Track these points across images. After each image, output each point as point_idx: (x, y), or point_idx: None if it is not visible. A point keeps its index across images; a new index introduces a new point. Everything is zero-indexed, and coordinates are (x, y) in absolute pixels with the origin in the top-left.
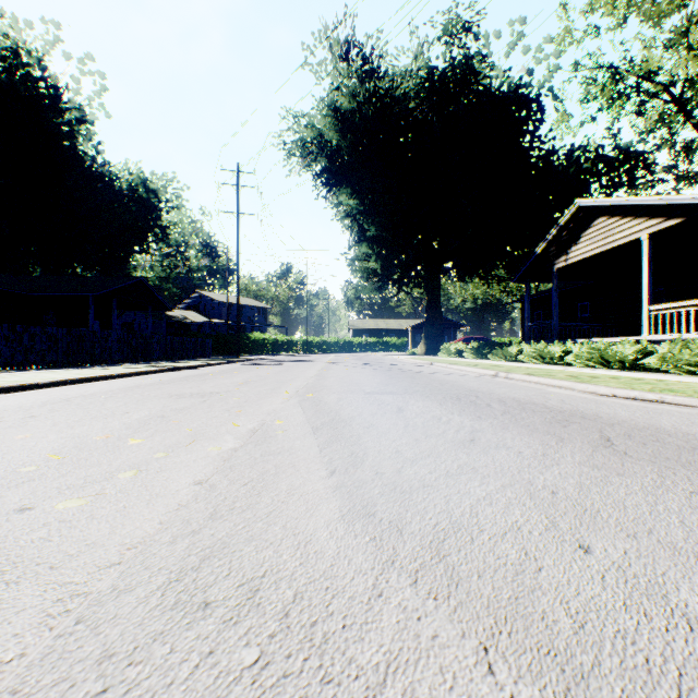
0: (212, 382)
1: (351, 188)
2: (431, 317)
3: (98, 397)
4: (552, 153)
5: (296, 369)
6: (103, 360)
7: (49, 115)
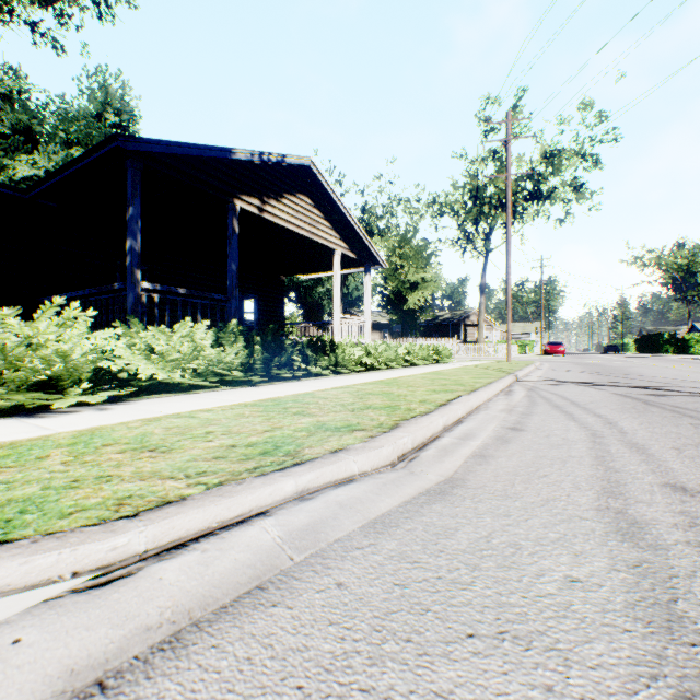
0: None
1: None
2: None
3: None
4: None
5: None
6: None
7: None
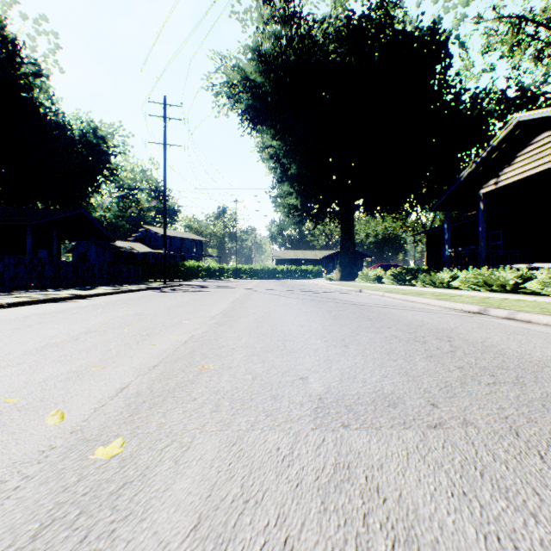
0: (21, 333)
1: (274, 128)
2: (345, 247)
3: None
4: (463, 90)
5: (207, 298)
6: None
7: (4, 65)
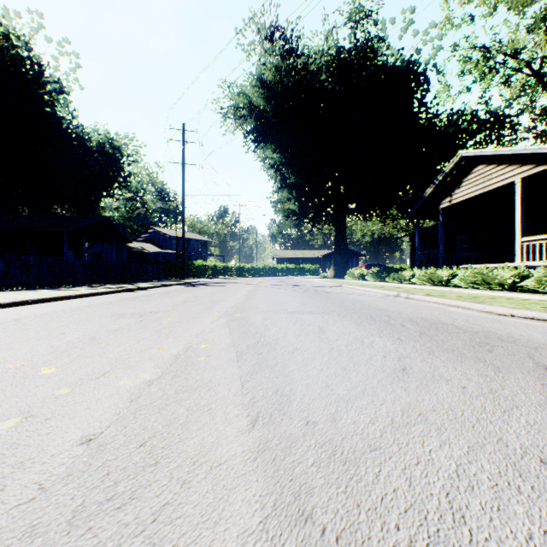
0: (155, 302)
1: (275, 144)
2: (338, 248)
3: (47, 317)
4: (436, 115)
5: (229, 290)
6: (70, 282)
7: (33, 86)
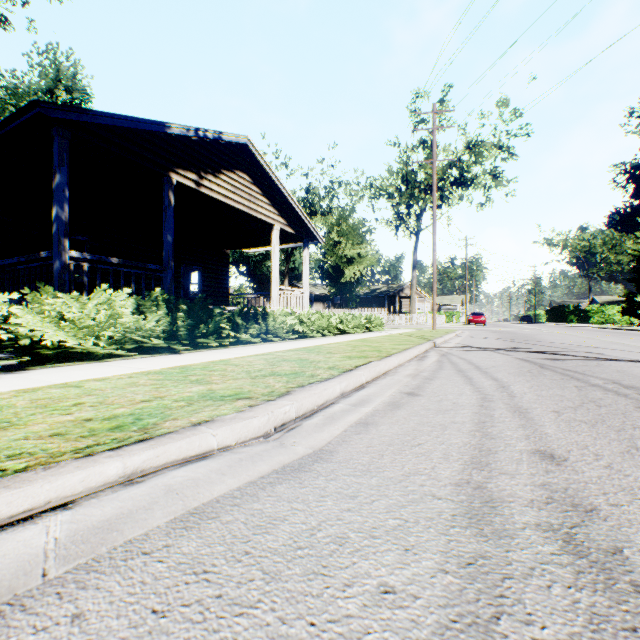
0: None
1: None
2: None
3: None
4: None
5: None
6: None
7: None
